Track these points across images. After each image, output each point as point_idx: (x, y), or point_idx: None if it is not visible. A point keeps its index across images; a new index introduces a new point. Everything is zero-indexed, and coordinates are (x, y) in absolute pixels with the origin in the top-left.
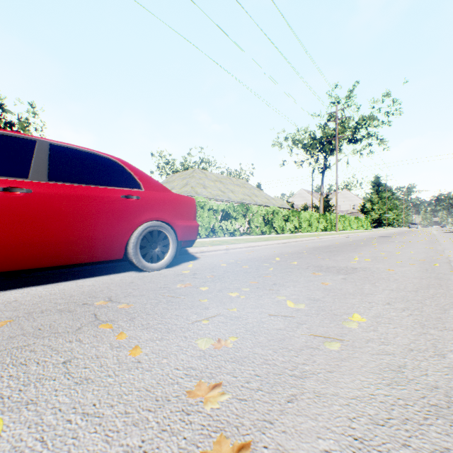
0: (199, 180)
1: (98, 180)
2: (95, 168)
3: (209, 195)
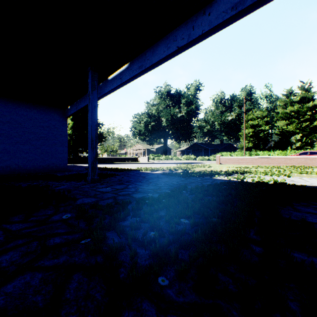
0: None
1: (313, 154)
2: (313, 153)
3: None
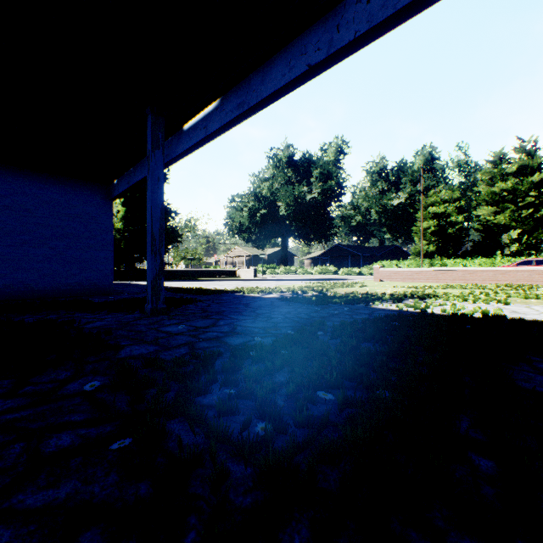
0: None
1: (542, 264)
2: (542, 262)
3: None
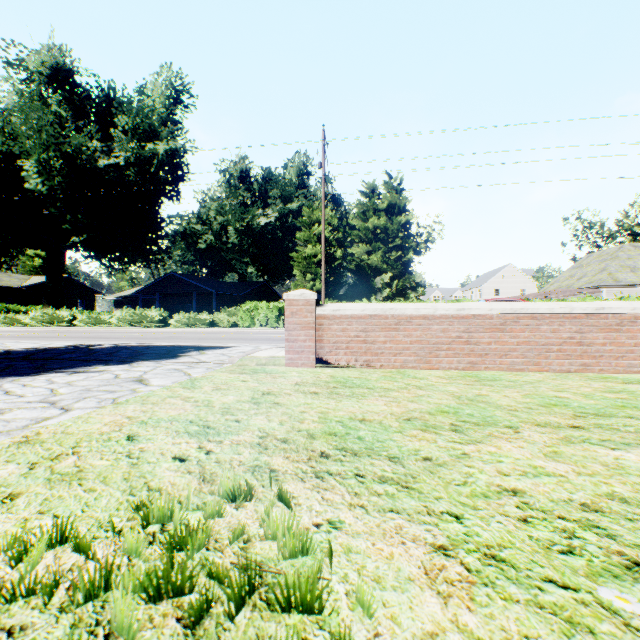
0: (625, 262)
1: None
2: None
3: (637, 281)
